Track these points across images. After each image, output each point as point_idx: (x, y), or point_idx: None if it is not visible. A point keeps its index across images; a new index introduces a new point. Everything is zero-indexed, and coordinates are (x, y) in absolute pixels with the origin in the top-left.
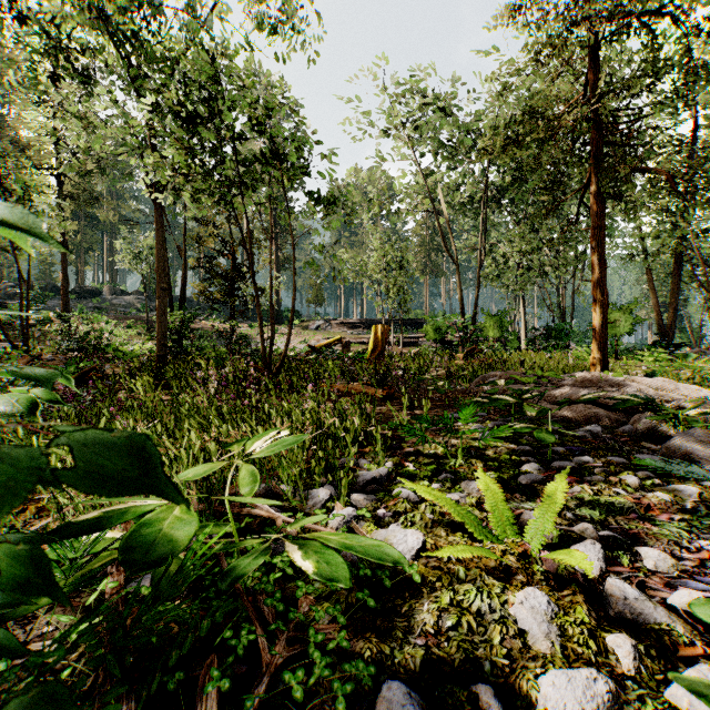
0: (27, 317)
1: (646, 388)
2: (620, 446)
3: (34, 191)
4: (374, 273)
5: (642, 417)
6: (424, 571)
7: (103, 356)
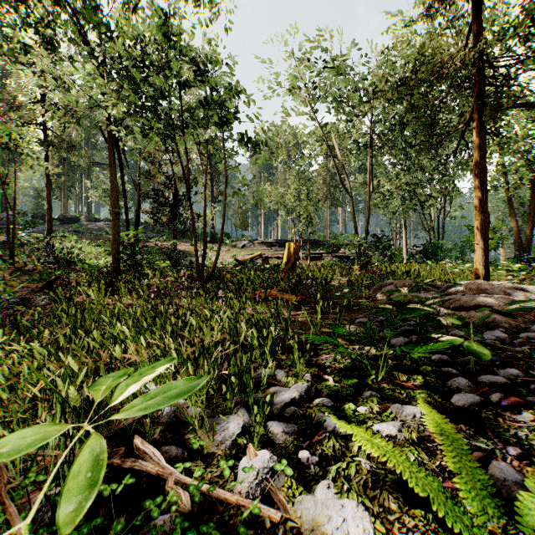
0: (13, 237)
1: (529, 295)
2: None
3: (19, 137)
4: (287, 203)
5: None
6: None
7: (74, 268)
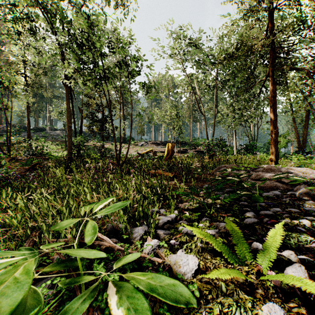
0: (9, 140)
1: (298, 173)
2: (292, 202)
3: (13, 82)
4: (167, 120)
5: (301, 187)
6: (200, 286)
7: (44, 157)
